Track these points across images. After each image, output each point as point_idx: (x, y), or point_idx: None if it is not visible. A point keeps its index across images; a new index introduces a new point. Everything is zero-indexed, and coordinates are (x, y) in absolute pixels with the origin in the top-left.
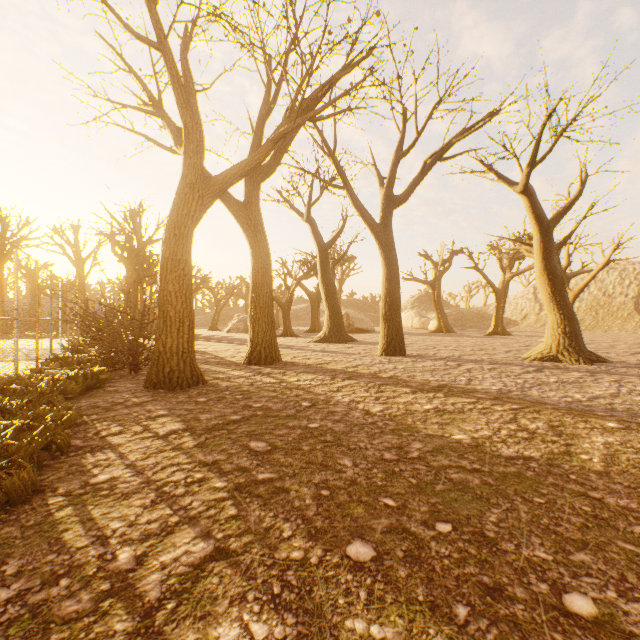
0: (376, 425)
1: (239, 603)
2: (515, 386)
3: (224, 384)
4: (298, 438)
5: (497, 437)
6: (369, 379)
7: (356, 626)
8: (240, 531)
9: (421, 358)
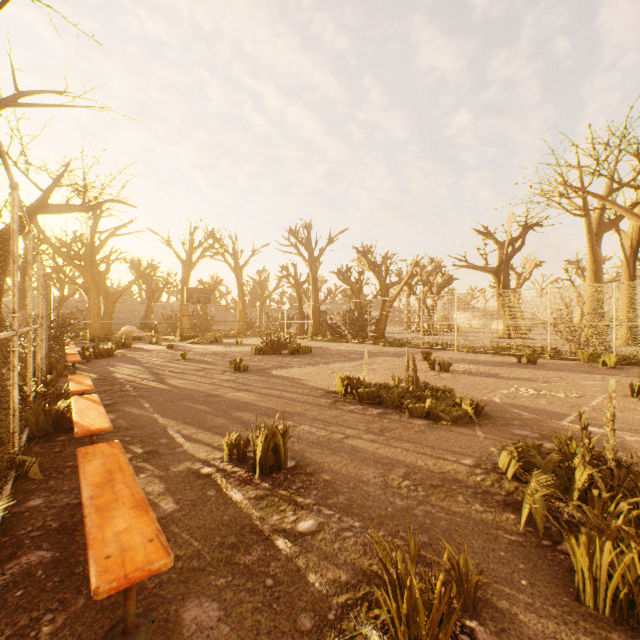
0: None
1: None
2: None
3: None
4: None
5: None
6: None
7: None
8: None
9: None
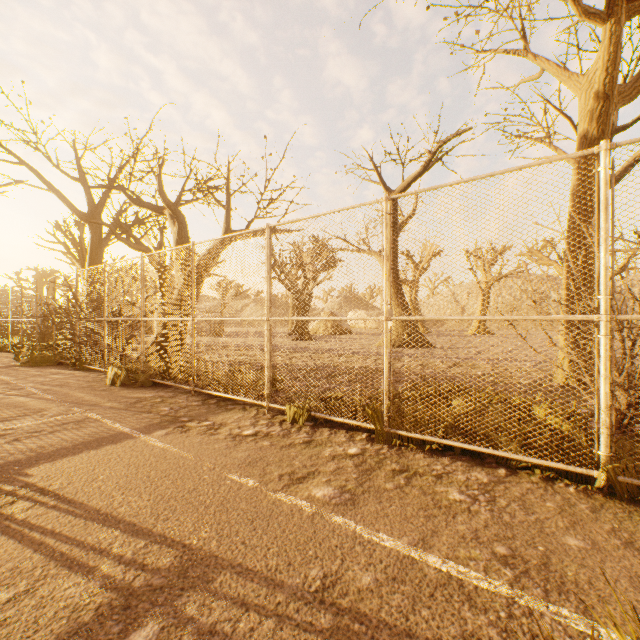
0: None
1: None
2: None
3: None
4: None
5: None
6: None
7: None
8: None
9: None
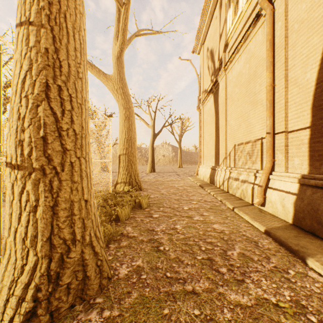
0: None
1: None
2: None
3: None
4: None
5: None
6: None
7: None
8: None
9: None
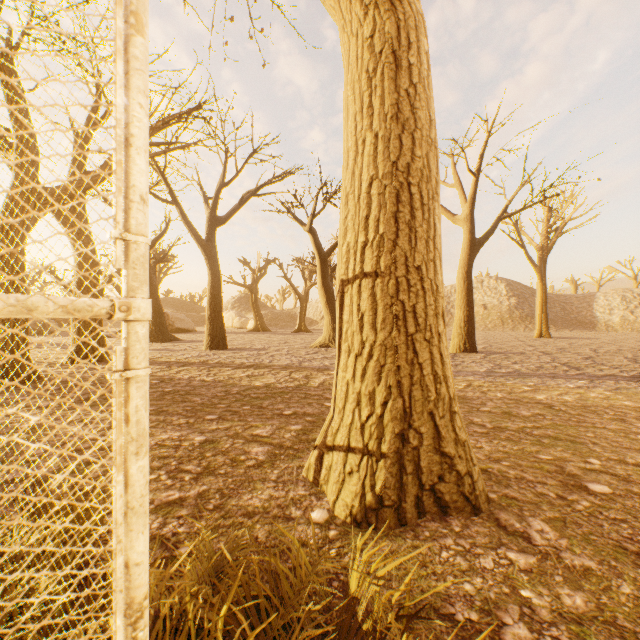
0: (211, 385)
1: (165, 432)
2: (298, 361)
3: (64, 378)
4: (161, 395)
5: (278, 382)
6: (200, 365)
7: (214, 427)
8: (150, 422)
9: (240, 350)
